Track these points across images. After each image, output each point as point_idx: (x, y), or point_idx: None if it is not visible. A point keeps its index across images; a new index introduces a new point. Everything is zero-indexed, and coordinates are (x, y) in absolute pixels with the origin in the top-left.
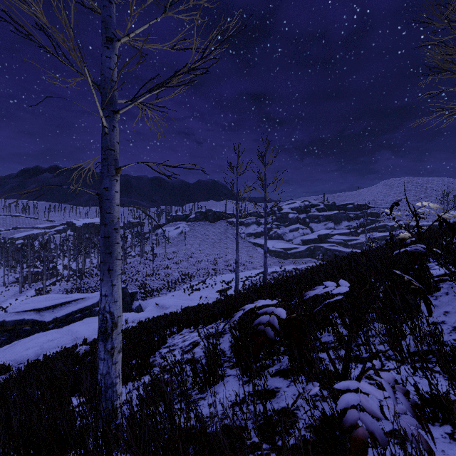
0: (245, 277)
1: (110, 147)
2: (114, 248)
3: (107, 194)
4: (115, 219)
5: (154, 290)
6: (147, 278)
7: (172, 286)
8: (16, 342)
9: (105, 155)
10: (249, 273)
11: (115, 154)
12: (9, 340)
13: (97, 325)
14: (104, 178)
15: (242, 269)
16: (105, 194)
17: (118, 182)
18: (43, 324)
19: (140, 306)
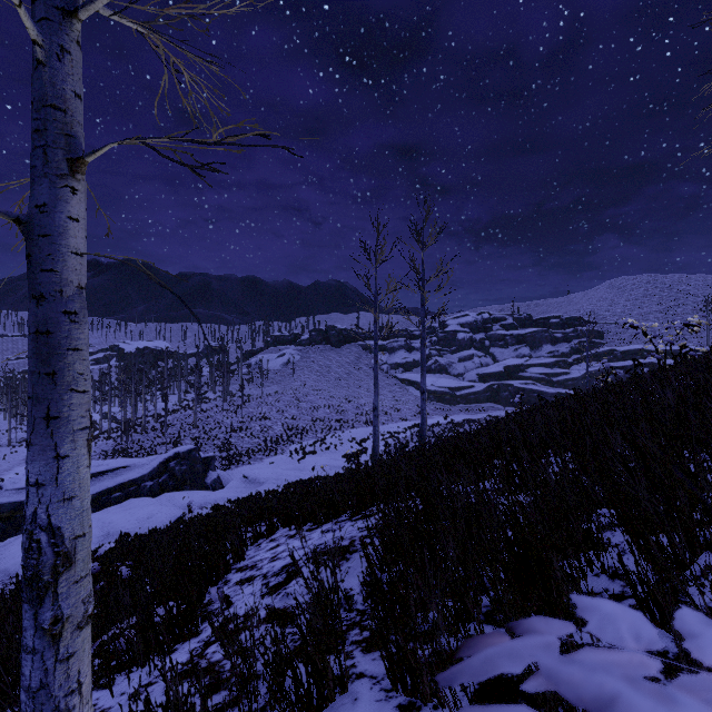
0: (388, 433)
1: (51, 101)
2: (63, 361)
3: (43, 222)
4: (67, 289)
5: (243, 453)
6: (233, 434)
7: (272, 446)
8: (11, 539)
9: (39, 121)
10: (394, 427)
11: (67, 123)
12: (4, 534)
13: (144, 512)
14: (36, 180)
15: (384, 421)
16: (37, 222)
17: (79, 195)
18: None
19: (218, 479)
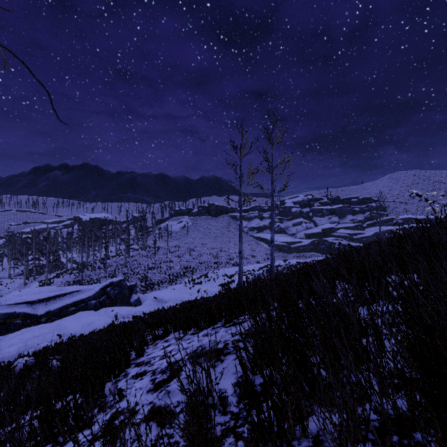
0: (248, 271)
1: None
2: None
3: None
4: None
5: (155, 283)
6: (149, 271)
7: (173, 279)
8: (2, 337)
9: None
10: (251, 267)
11: None
12: None
13: (87, 320)
14: None
15: (245, 263)
16: None
17: None
18: (35, 318)
19: (138, 299)
